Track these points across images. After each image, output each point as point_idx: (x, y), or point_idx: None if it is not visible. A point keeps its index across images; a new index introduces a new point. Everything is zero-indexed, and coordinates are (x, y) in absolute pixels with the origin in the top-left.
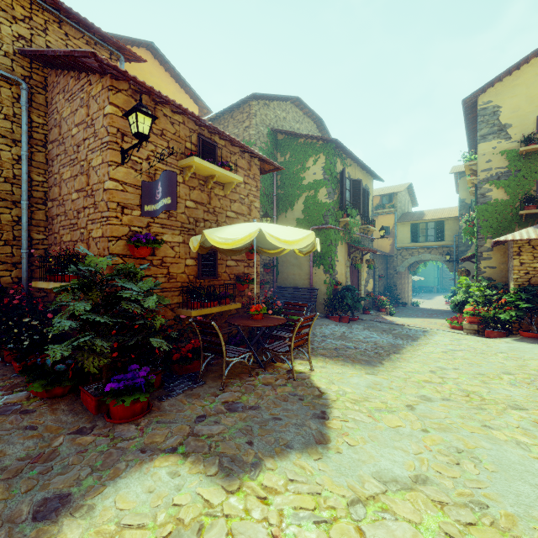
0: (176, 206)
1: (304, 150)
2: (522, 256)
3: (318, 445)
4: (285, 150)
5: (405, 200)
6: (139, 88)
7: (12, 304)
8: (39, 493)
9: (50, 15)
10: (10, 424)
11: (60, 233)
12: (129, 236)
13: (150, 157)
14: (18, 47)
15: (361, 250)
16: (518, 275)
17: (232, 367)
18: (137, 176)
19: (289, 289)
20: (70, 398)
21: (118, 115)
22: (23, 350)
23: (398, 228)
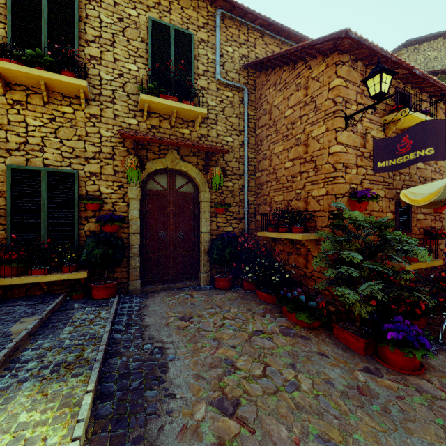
0: (443, 155)
1: None
2: None
3: None
4: None
5: None
6: (355, 57)
7: (245, 248)
8: (410, 437)
9: (257, 33)
10: (304, 347)
11: (271, 195)
12: (349, 193)
13: (362, 119)
14: (242, 64)
15: None
16: None
17: None
18: (358, 137)
19: None
20: (324, 332)
21: (343, 85)
22: (272, 284)
23: None
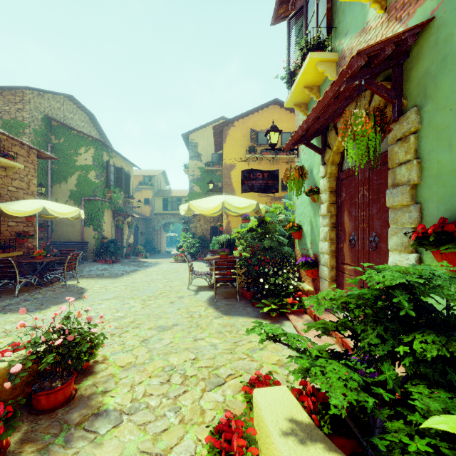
0: None
1: (77, 140)
2: (201, 222)
3: (78, 299)
4: (59, 135)
5: (161, 181)
6: None
7: None
8: None
9: None
10: None
11: None
12: None
13: None
14: None
15: (122, 215)
16: (199, 231)
17: (20, 289)
18: None
19: (63, 243)
20: None
21: None
22: None
23: (155, 200)
